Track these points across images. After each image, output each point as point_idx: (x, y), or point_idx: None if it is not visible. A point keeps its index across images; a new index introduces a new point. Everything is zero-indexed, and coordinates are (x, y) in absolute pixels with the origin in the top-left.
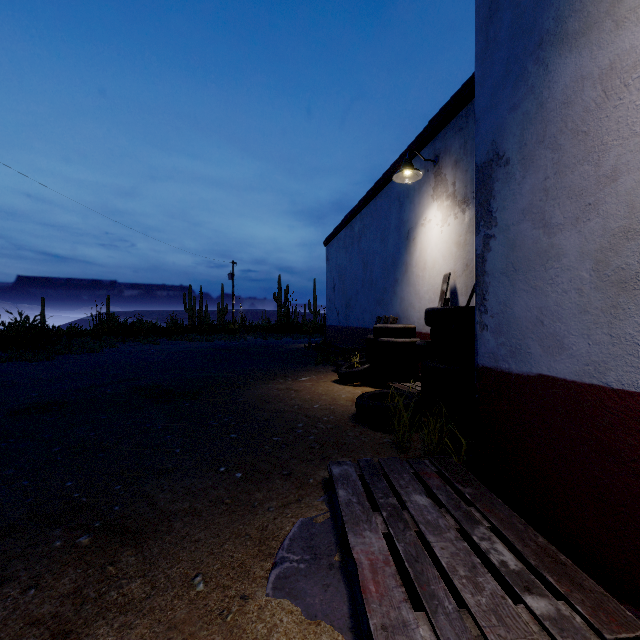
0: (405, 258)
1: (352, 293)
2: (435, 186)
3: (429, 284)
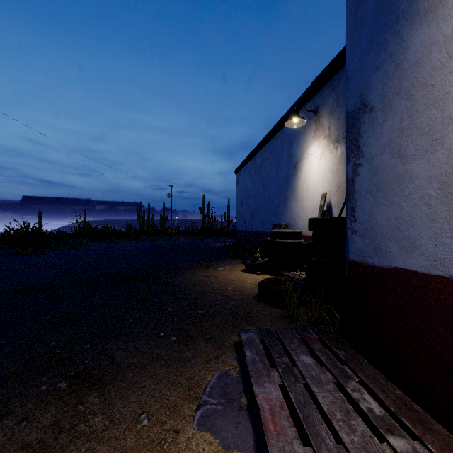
0: (293, 182)
1: (255, 207)
2: (315, 130)
3: (311, 200)
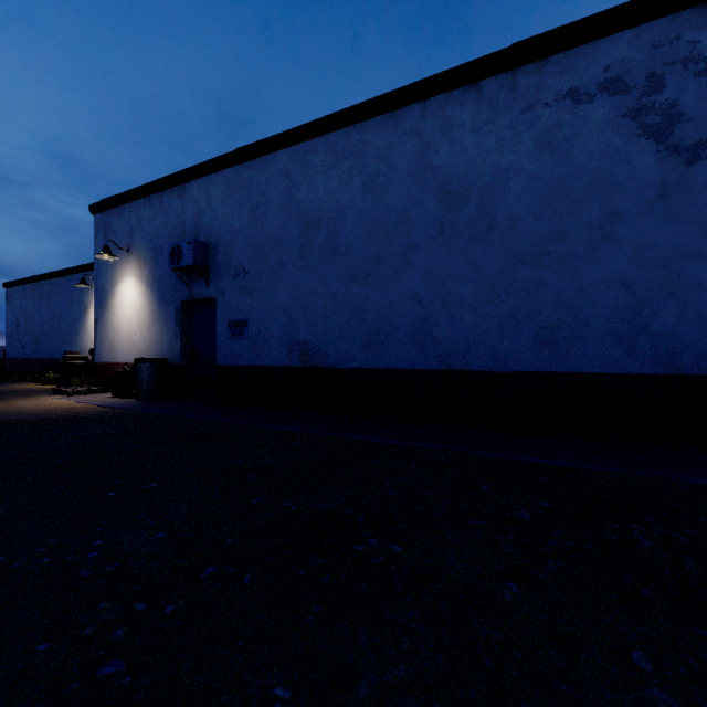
0: (84, 320)
1: (41, 334)
2: None
3: None
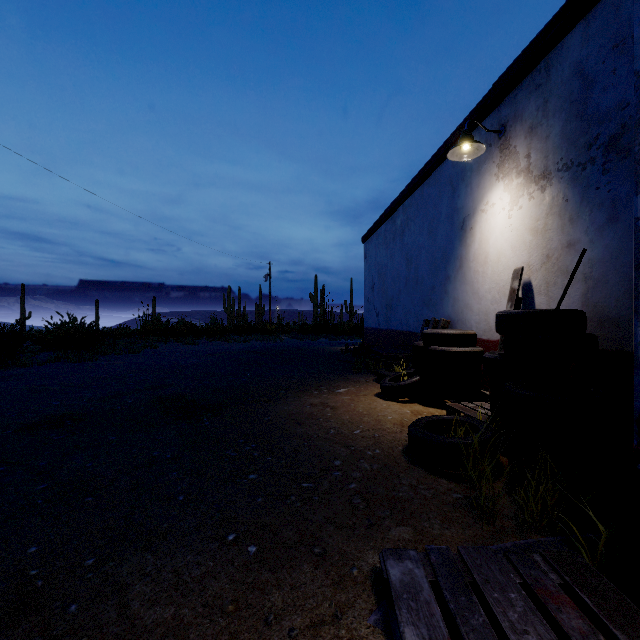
0: (459, 251)
1: (393, 293)
2: (500, 162)
3: (492, 281)
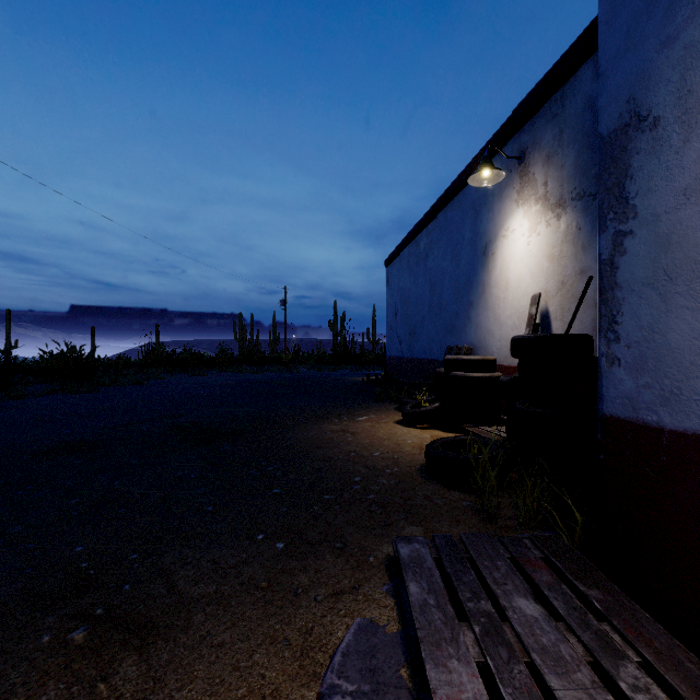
0: (482, 277)
1: (417, 319)
2: (520, 189)
3: (512, 307)
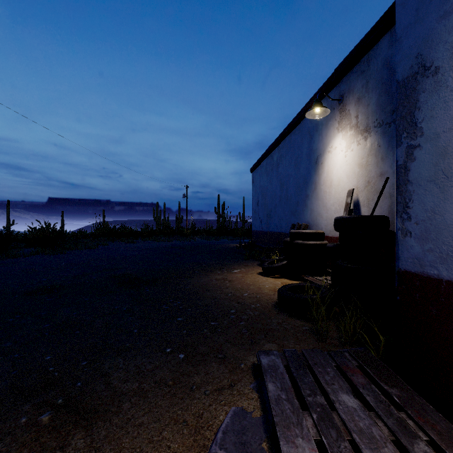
0: (314, 178)
1: (272, 206)
2: (340, 120)
3: (335, 198)
